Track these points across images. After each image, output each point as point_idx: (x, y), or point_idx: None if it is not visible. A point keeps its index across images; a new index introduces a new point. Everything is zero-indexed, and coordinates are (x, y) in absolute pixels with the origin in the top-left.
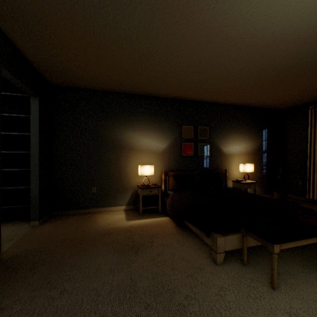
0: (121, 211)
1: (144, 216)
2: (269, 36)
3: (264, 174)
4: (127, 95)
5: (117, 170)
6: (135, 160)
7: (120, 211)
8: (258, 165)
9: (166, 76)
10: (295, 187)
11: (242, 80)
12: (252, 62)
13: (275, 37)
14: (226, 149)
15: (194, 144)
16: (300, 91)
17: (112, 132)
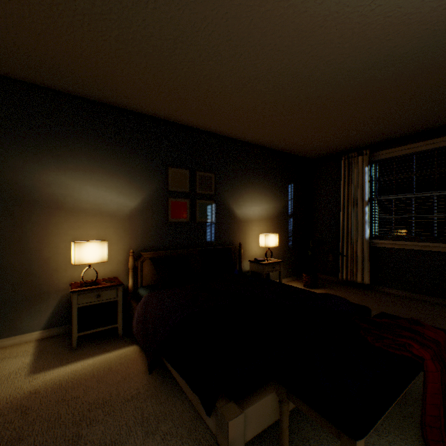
0: (27, 346)
1: (81, 352)
2: (320, 3)
3: (290, 247)
4: (45, 91)
5: (17, 253)
6: (68, 231)
7: (23, 347)
8: (283, 235)
9: (129, 56)
10: (326, 264)
11: (267, 97)
12: (286, 60)
13: (328, 9)
14: (240, 212)
15: (190, 202)
16: (336, 133)
17: (4, 167)
